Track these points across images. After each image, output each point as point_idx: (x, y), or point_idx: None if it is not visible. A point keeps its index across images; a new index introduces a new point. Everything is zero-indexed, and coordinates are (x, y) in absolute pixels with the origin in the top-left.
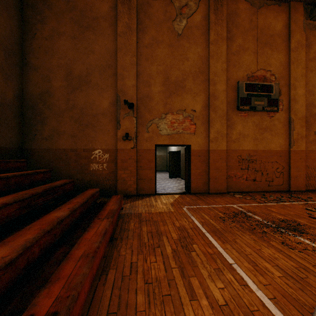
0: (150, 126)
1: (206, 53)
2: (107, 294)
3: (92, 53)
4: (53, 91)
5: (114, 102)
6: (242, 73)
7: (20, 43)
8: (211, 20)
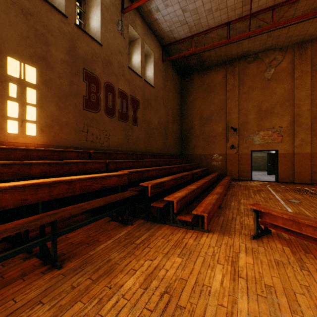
0: (247, 140)
1: (291, 86)
2: (230, 192)
3: (212, 104)
4: (194, 126)
5: (224, 128)
6: None
7: (181, 107)
8: (295, 63)
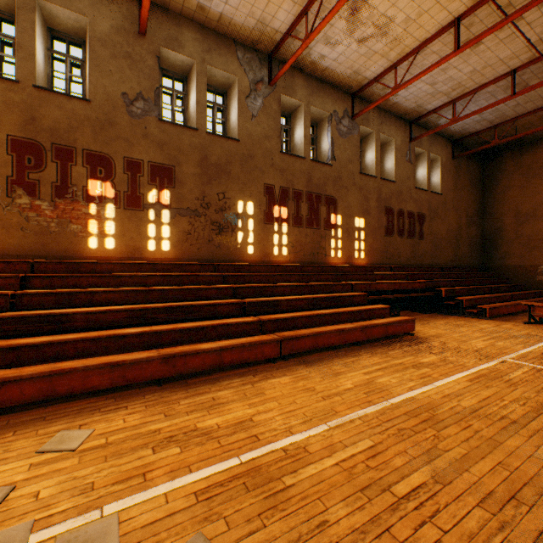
0: None
1: None
2: None
3: (537, 194)
4: (503, 227)
5: None
6: None
7: (481, 202)
8: None
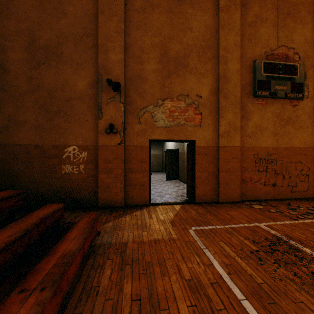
0: (143, 115)
1: (215, 23)
2: None
3: (64, 16)
4: (8, 66)
5: (94, 82)
6: (259, 50)
7: None
8: None
